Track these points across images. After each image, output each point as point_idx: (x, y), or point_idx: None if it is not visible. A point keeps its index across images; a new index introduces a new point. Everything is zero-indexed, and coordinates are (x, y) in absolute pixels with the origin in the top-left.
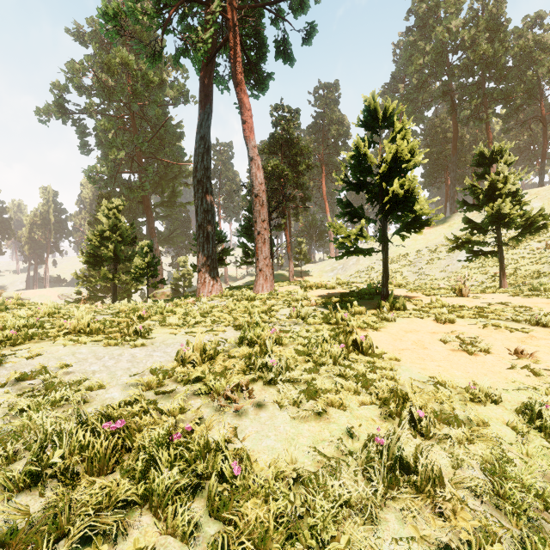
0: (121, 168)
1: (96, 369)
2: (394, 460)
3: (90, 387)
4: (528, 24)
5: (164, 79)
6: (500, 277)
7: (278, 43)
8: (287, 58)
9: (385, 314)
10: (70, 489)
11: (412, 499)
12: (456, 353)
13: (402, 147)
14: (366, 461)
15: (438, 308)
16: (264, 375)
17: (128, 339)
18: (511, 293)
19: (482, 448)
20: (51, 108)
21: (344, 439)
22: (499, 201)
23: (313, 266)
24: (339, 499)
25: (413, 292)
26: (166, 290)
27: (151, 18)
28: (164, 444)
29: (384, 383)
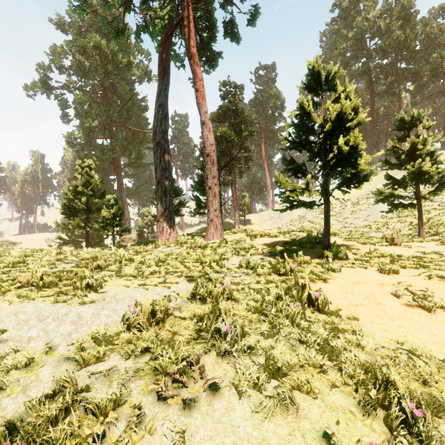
0: (96, 134)
1: (34, 334)
2: None
3: (16, 364)
4: (433, 15)
5: (131, 61)
6: (419, 226)
7: (227, 24)
8: (234, 37)
9: (330, 265)
10: None
11: None
12: (413, 309)
13: (346, 106)
14: None
15: (377, 257)
16: (217, 344)
17: (78, 295)
18: (438, 242)
19: None
20: (37, 85)
21: None
22: (420, 160)
23: (254, 216)
24: None
25: (349, 241)
26: (132, 235)
27: None
28: None
29: (353, 355)
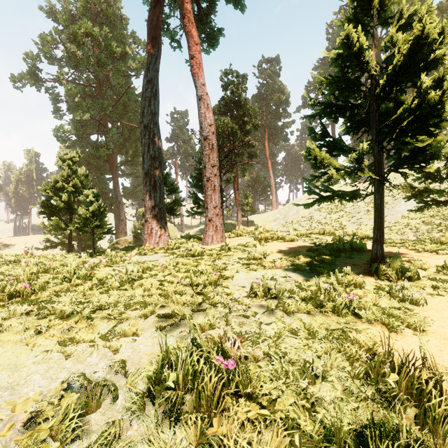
0: (90, 131)
1: None
2: None
3: None
4: None
5: (127, 52)
6: None
7: None
8: (238, 2)
9: (406, 291)
10: None
11: None
12: None
13: (430, 25)
14: None
15: None
16: None
17: None
18: None
19: None
20: (25, 75)
21: None
22: None
23: (257, 217)
24: None
25: (393, 247)
26: (128, 237)
27: None
28: None
29: None
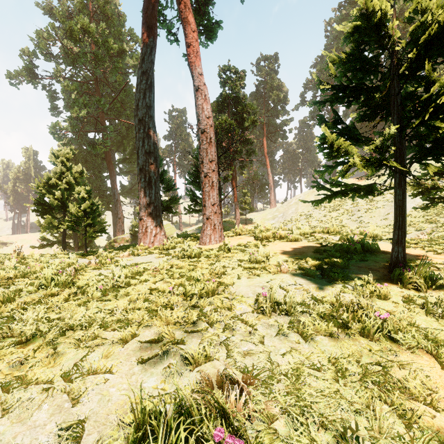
0: (88, 128)
1: None
2: None
3: None
4: None
5: (124, 49)
6: None
7: None
8: None
9: None
10: None
11: None
12: None
13: None
14: None
15: None
16: None
17: None
18: None
19: None
20: (21, 72)
21: None
22: None
23: (255, 215)
24: None
25: (408, 247)
26: (125, 235)
27: None
28: None
29: None
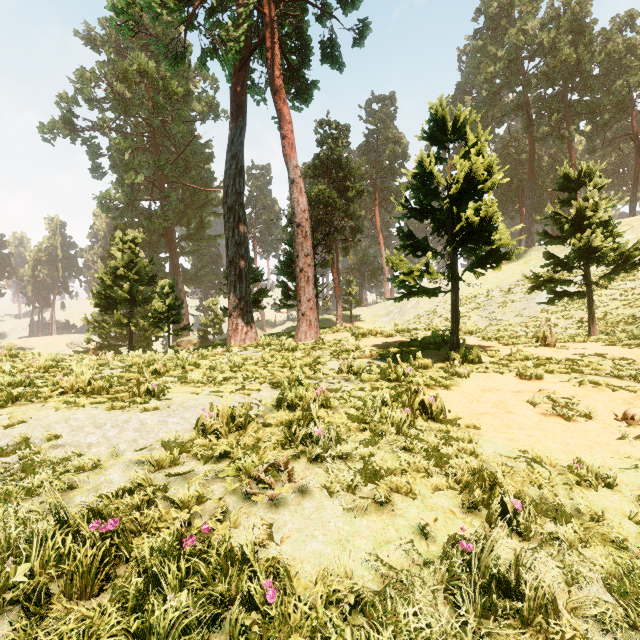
0: (140, 194)
1: (93, 440)
2: (489, 576)
3: (82, 466)
4: (617, 25)
5: (190, 90)
6: (589, 322)
7: (325, 44)
8: (335, 62)
9: (456, 369)
10: (36, 623)
11: (518, 636)
12: (549, 419)
13: (477, 163)
14: (449, 576)
15: (520, 360)
16: (308, 450)
17: (138, 401)
18: (606, 342)
19: (603, 554)
20: (58, 124)
21: (415, 540)
22: (589, 232)
23: (364, 310)
24: (415, 638)
25: (488, 341)
26: (192, 337)
27: (172, 11)
28: (171, 555)
29: (463, 460)
